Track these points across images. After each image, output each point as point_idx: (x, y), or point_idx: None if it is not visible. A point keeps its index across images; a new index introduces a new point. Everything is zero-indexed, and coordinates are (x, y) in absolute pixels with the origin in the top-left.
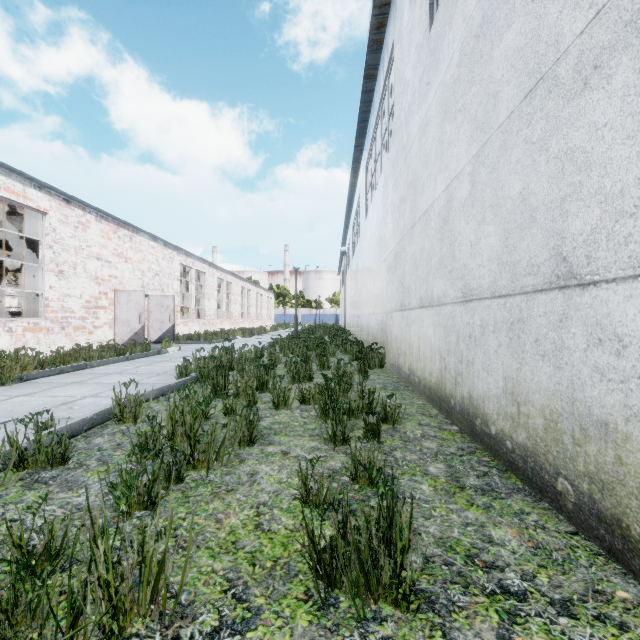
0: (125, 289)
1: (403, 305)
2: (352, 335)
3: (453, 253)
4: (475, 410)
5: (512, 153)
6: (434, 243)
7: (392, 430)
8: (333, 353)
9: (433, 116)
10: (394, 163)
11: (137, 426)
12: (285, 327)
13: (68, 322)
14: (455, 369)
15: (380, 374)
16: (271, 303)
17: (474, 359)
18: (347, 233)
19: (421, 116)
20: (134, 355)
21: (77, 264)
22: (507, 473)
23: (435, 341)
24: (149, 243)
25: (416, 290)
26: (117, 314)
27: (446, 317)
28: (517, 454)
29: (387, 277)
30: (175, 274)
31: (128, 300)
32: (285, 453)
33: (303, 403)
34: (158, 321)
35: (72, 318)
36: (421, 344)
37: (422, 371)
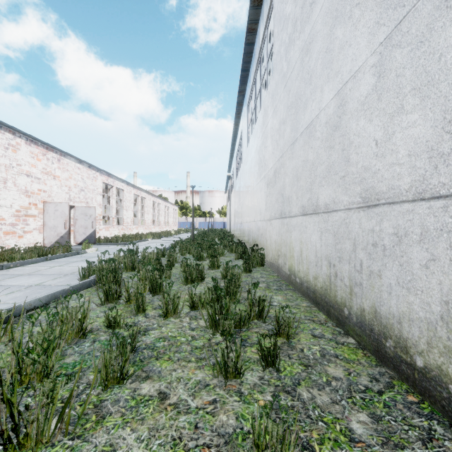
0: (53, 201)
1: (283, 213)
2: (236, 237)
3: (347, 157)
4: (384, 329)
5: None
6: (320, 152)
7: (287, 347)
8: (222, 253)
9: (319, 30)
10: (273, 94)
11: None
12: (186, 231)
13: None
14: (350, 278)
15: (262, 272)
16: (176, 213)
17: (382, 271)
18: (232, 162)
19: (304, 38)
20: (53, 256)
21: (7, 179)
22: None
23: (321, 247)
24: (75, 165)
25: (298, 199)
26: (46, 221)
27: (337, 224)
28: None
29: (267, 191)
30: (98, 190)
31: (55, 210)
32: (163, 397)
33: (193, 308)
34: (83, 227)
35: (2, 224)
36: (304, 249)
37: (305, 274)
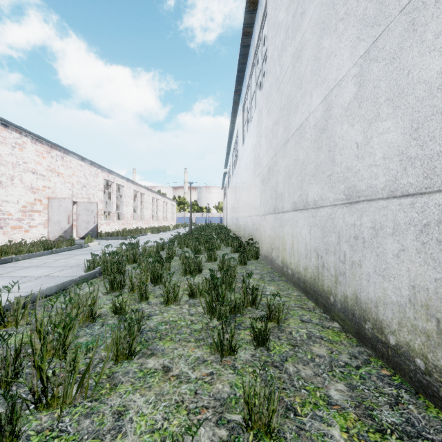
0: (57, 197)
1: (276, 209)
2: (232, 232)
3: (333, 158)
4: (363, 313)
5: (426, 29)
6: (309, 152)
7: (277, 330)
8: (218, 246)
9: (308, 39)
10: (268, 95)
11: (18, 331)
12: (184, 226)
13: (6, 223)
14: (335, 268)
15: (256, 265)
16: (174, 209)
17: (362, 261)
18: (228, 159)
19: (295, 45)
20: (58, 249)
21: (14, 176)
22: (420, 398)
23: (310, 240)
24: (78, 162)
25: (289, 196)
26: (50, 216)
27: (324, 219)
28: (436, 379)
29: (261, 187)
30: (99, 186)
31: (59, 205)
32: (166, 370)
33: (192, 297)
34: (85, 222)
35: (9, 219)
36: (295, 242)
37: (296, 265)
